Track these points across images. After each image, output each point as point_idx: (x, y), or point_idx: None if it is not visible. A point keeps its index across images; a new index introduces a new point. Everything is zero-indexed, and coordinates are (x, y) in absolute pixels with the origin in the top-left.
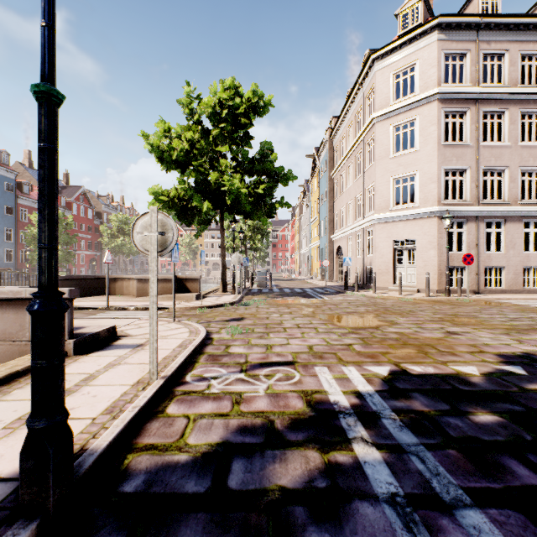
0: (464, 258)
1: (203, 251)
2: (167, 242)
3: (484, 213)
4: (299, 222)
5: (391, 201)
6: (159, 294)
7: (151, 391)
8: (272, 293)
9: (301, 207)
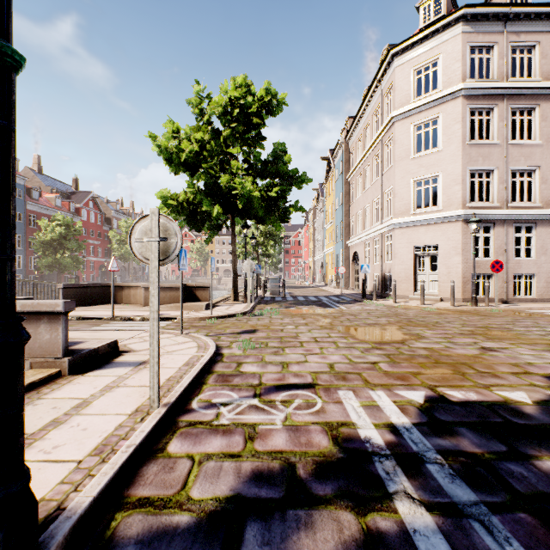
0: (492, 265)
1: (213, 258)
2: (170, 250)
3: (513, 217)
4: (312, 227)
5: (412, 205)
6: (167, 303)
7: (150, 423)
8: (285, 301)
9: (315, 212)
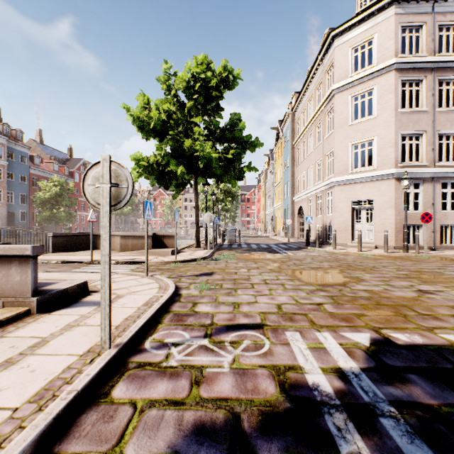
0: (422, 217)
1: (177, 210)
2: (121, 195)
3: (440, 174)
4: (264, 187)
5: (350, 165)
6: (139, 249)
7: (97, 366)
8: (240, 248)
9: (266, 174)
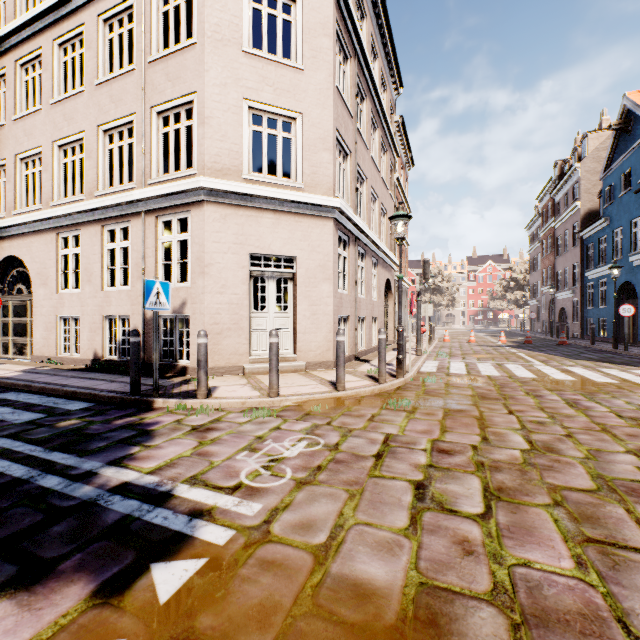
0: (411, 301)
1: None
2: None
3: (360, 235)
4: None
5: (245, 158)
6: None
7: None
8: None
9: None
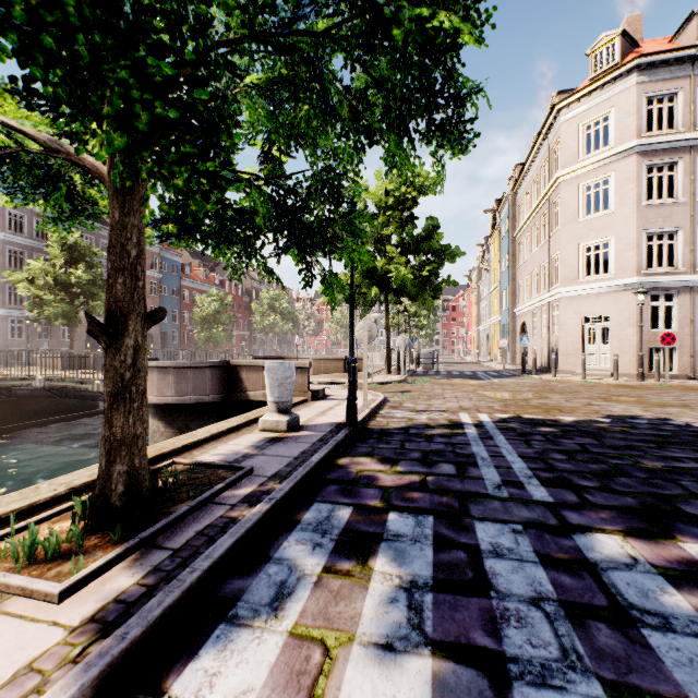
0: (662, 338)
1: None
2: (372, 336)
3: None
4: (476, 291)
5: (580, 272)
6: (331, 373)
7: (367, 411)
8: (438, 375)
9: (480, 271)
